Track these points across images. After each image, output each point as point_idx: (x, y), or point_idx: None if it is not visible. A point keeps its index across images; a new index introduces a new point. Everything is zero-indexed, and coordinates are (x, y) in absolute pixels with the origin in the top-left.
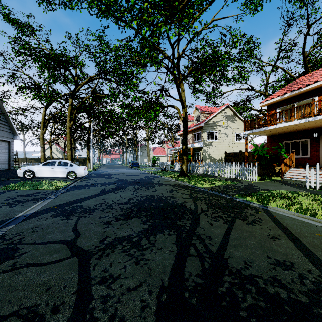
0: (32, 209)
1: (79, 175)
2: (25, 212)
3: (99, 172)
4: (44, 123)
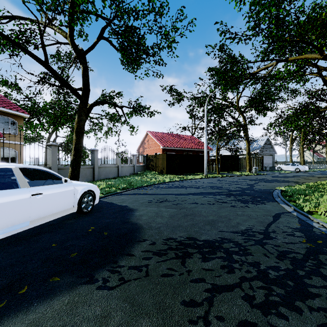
0: (275, 174)
1: (301, 170)
2: (274, 174)
3: (326, 171)
4: (291, 141)
